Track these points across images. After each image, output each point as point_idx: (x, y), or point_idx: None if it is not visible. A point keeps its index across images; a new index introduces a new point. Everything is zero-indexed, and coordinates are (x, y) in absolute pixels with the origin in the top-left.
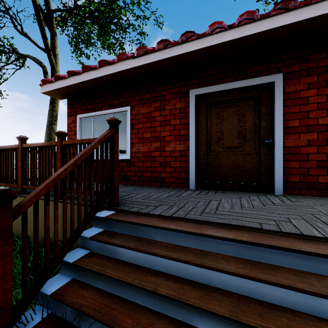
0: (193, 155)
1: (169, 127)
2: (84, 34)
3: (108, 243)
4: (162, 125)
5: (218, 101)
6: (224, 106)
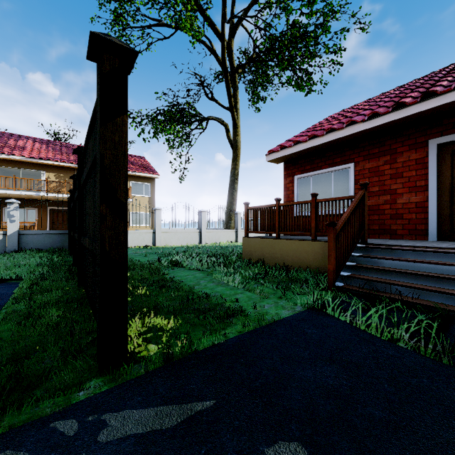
0: (434, 206)
1: (401, 180)
2: (261, 75)
3: (373, 257)
4: (392, 178)
5: None
6: None
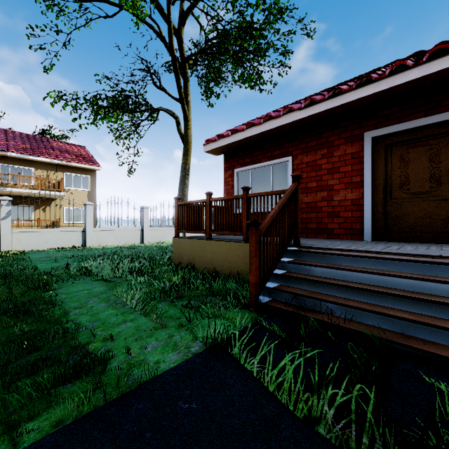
0: (369, 204)
1: (338, 175)
2: (214, 70)
3: (303, 264)
4: (329, 173)
5: (402, 142)
6: (410, 147)
